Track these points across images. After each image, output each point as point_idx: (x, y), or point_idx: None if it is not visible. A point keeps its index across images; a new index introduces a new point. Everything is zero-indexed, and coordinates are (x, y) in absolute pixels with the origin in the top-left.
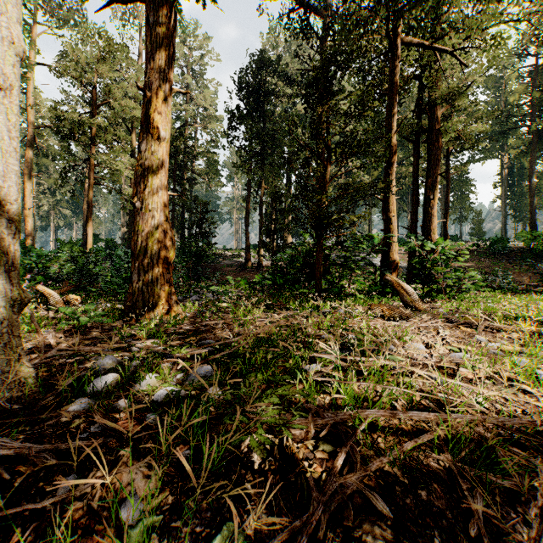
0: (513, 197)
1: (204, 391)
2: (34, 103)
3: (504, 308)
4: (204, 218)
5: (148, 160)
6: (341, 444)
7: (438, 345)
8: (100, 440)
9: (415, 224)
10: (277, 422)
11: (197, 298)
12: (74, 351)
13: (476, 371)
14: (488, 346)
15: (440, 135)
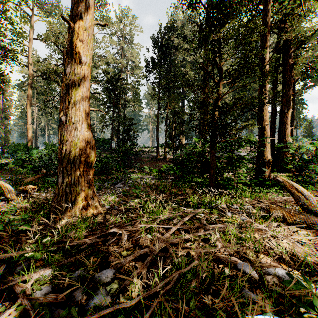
0: None
1: None
2: (32, 62)
3: None
4: (130, 128)
5: (72, 81)
6: None
7: None
8: None
9: (273, 130)
10: None
11: (120, 185)
12: None
13: None
14: None
15: (292, 67)
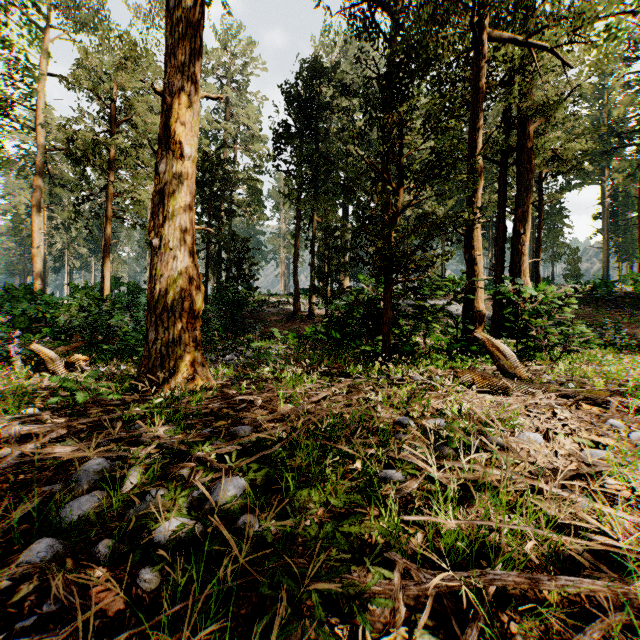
0: (617, 231)
1: (231, 520)
2: (43, 121)
3: (628, 374)
4: (244, 258)
5: (169, 185)
6: (451, 634)
7: (562, 436)
8: (53, 633)
9: (501, 264)
10: (344, 593)
11: (234, 357)
12: (45, 455)
13: (630, 483)
14: (631, 437)
15: (533, 155)
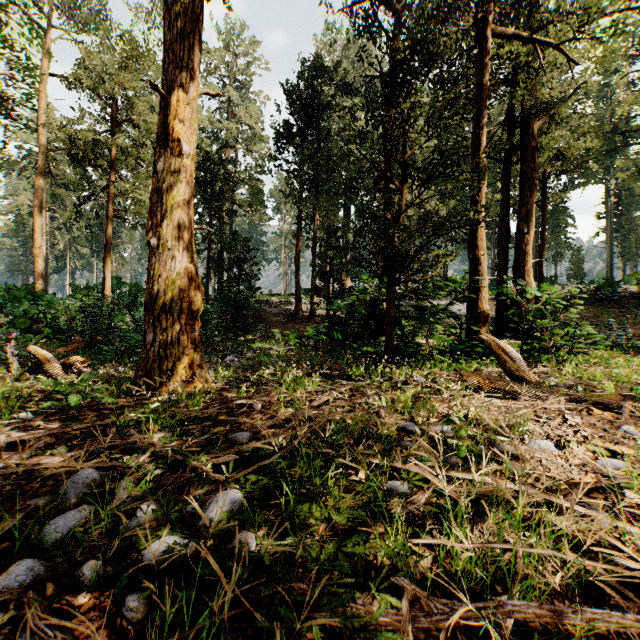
0: (621, 230)
1: (227, 538)
2: (45, 121)
3: (637, 377)
4: (245, 258)
5: (167, 183)
6: None
7: (574, 444)
8: None
9: (504, 264)
10: (348, 625)
11: (234, 358)
12: (30, 467)
13: None
14: None
15: (537, 154)
